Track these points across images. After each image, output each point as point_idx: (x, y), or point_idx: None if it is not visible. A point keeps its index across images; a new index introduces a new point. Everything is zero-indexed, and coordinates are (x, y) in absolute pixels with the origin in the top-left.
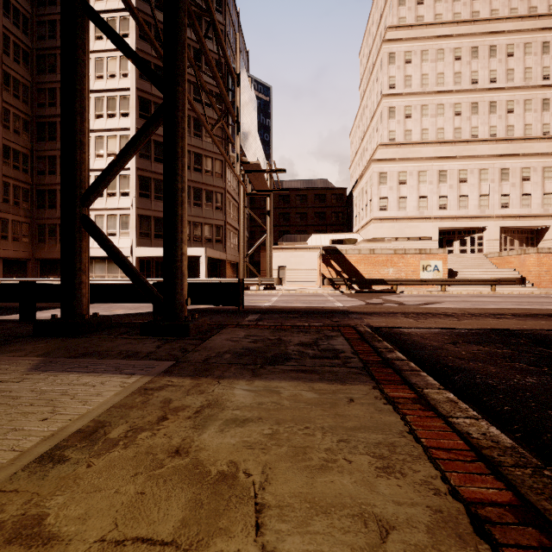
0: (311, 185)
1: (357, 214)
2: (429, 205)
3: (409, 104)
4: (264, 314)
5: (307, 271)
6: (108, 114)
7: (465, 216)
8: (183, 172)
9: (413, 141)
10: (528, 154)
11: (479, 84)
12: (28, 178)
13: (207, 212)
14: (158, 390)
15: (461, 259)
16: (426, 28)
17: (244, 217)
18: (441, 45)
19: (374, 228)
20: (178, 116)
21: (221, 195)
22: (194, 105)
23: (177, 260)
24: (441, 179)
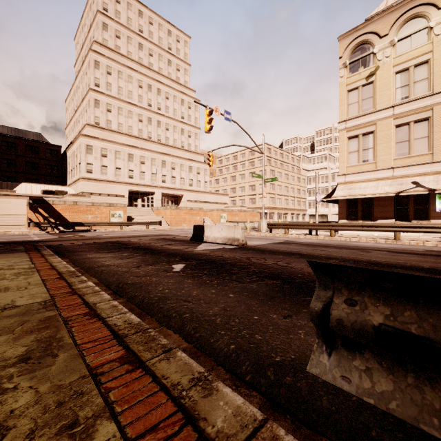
0: (22, 135)
1: (70, 171)
2: (122, 174)
3: (110, 103)
4: None
5: (15, 216)
6: None
7: (144, 185)
8: None
9: (112, 129)
10: (174, 156)
11: (152, 107)
12: None
13: None
14: None
15: (139, 210)
16: (122, 57)
17: None
18: (131, 73)
19: (83, 184)
20: None
21: None
22: None
23: None
24: (130, 159)
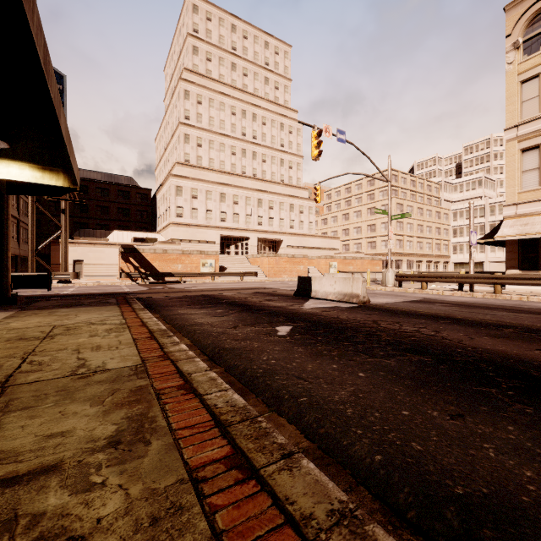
0: (114, 180)
1: (160, 216)
2: (214, 217)
3: (200, 136)
4: (64, 297)
5: (108, 266)
6: None
7: (237, 228)
8: (9, 209)
9: (203, 166)
10: (272, 192)
11: (247, 137)
12: None
13: None
14: (25, 312)
15: (232, 258)
16: (213, 82)
17: (33, 212)
18: (223, 99)
19: (172, 230)
20: None
21: None
22: None
23: (4, 261)
24: (222, 199)
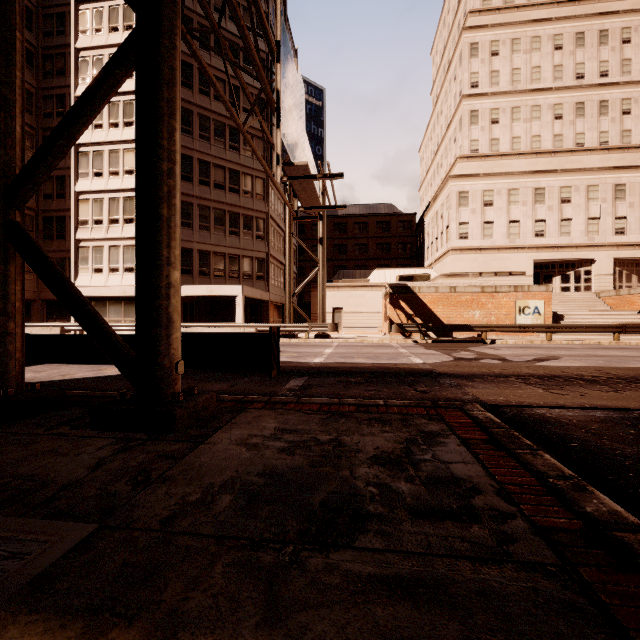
0: (373, 211)
1: (430, 244)
2: (521, 232)
3: (496, 107)
4: (313, 377)
5: (368, 314)
6: (124, 122)
7: (568, 245)
8: (169, 144)
9: (501, 152)
10: None
11: (586, 78)
12: (32, 203)
13: (246, 242)
14: None
15: (565, 299)
16: (517, 12)
17: (290, 247)
18: (536, 31)
19: (452, 260)
20: (159, 45)
21: (263, 221)
22: (217, 86)
23: (158, 296)
24: (537, 199)
